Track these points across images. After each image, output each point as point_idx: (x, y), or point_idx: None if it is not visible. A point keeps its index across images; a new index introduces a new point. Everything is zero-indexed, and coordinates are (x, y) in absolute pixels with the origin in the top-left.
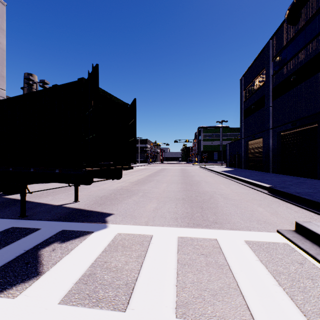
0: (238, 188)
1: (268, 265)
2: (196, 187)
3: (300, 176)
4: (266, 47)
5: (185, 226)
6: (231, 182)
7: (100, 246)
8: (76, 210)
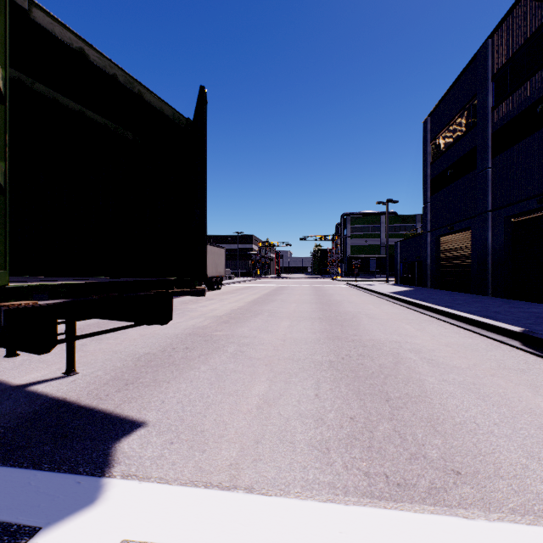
0: (444, 332)
1: None
2: (353, 330)
3: None
4: (480, 55)
5: (361, 496)
6: (421, 316)
7: None
8: (51, 405)
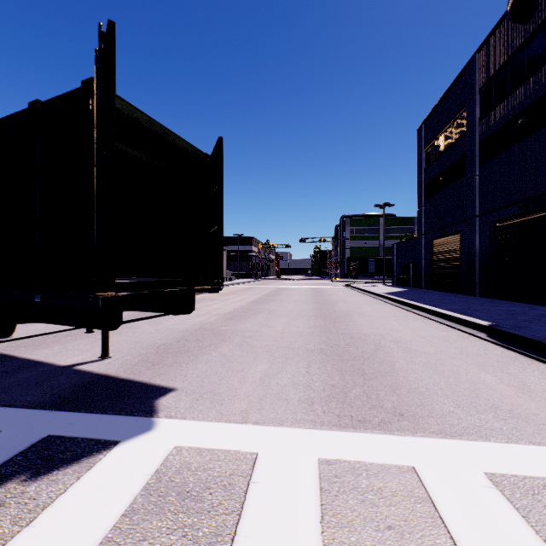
0: (425, 327)
1: None
2: (344, 326)
3: (535, 304)
4: (468, 68)
5: (332, 426)
6: (408, 314)
7: (123, 492)
8: (98, 378)
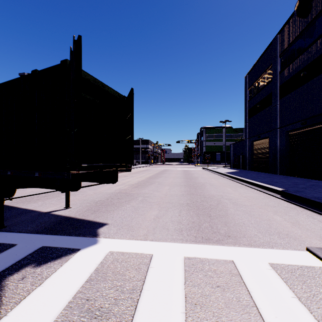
0: (246, 191)
1: (311, 307)
2: (200, 191)
3: (310, 178)
4: (273, 43)
5: (192, 241)
6: (237, 184)
7: (85, 271)
8: (65, 218)
